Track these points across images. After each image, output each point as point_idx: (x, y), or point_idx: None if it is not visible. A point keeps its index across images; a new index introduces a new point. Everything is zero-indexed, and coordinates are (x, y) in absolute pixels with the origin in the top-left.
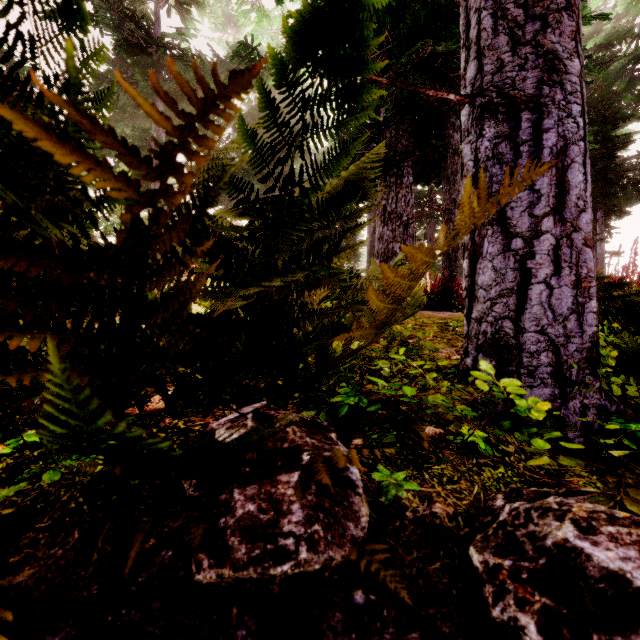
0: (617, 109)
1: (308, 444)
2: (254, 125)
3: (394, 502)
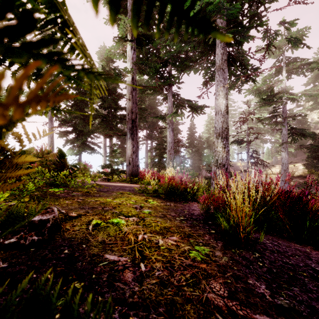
0: None
1: None
2: None
3: None
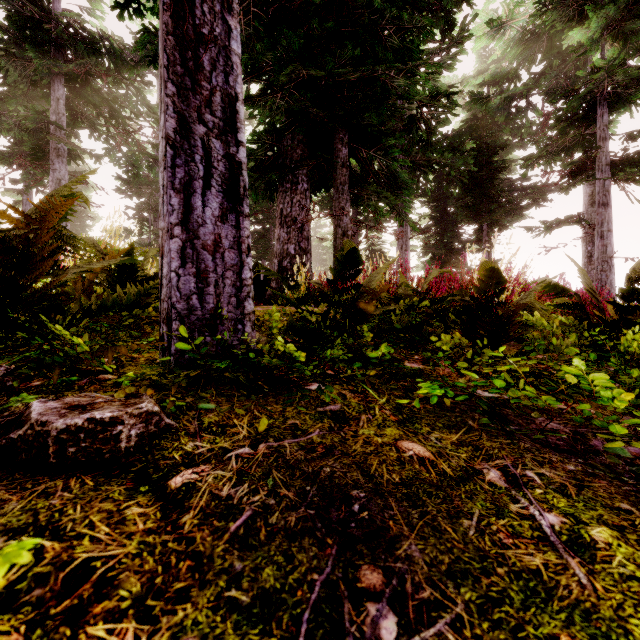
0: (496, 138)
1: None
2: None
3: (5, 408)
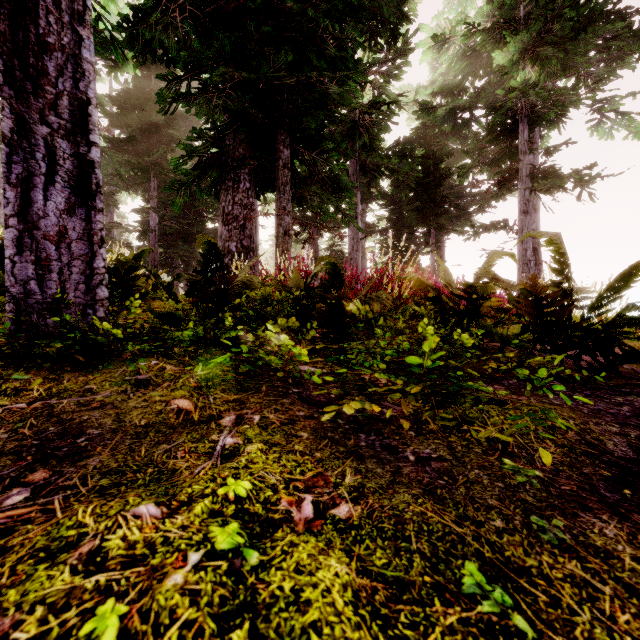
0: (442, 147)
1: None
2: None
3: None
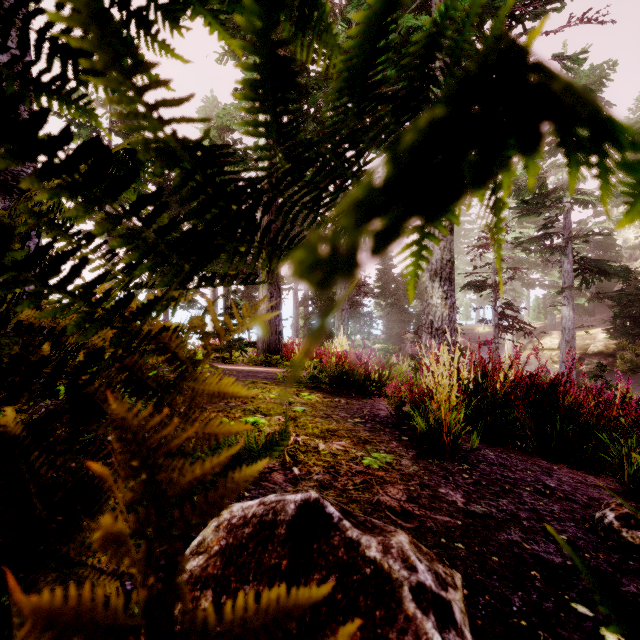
0: None
1: None
2: None
3: None
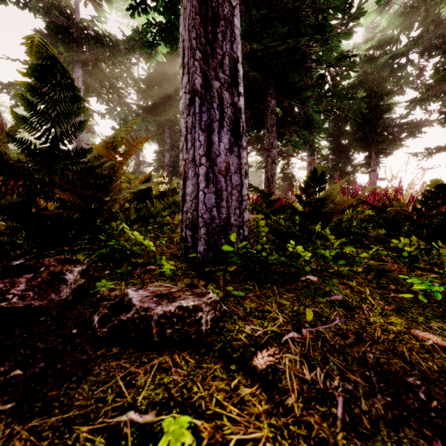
0: (382, 88)
1: (50, 264)
2: (41, 109)
3: (96, 292)
